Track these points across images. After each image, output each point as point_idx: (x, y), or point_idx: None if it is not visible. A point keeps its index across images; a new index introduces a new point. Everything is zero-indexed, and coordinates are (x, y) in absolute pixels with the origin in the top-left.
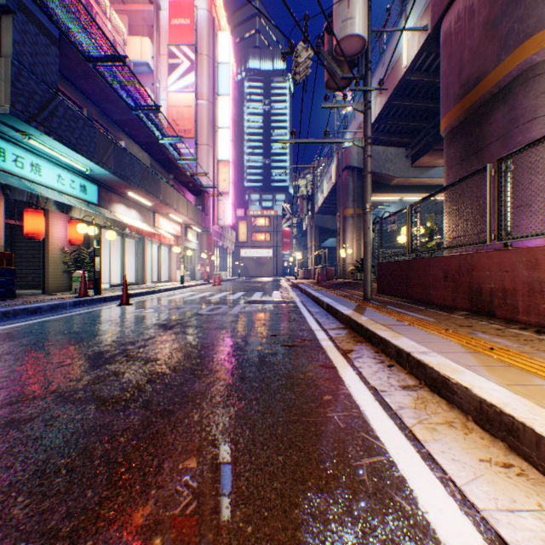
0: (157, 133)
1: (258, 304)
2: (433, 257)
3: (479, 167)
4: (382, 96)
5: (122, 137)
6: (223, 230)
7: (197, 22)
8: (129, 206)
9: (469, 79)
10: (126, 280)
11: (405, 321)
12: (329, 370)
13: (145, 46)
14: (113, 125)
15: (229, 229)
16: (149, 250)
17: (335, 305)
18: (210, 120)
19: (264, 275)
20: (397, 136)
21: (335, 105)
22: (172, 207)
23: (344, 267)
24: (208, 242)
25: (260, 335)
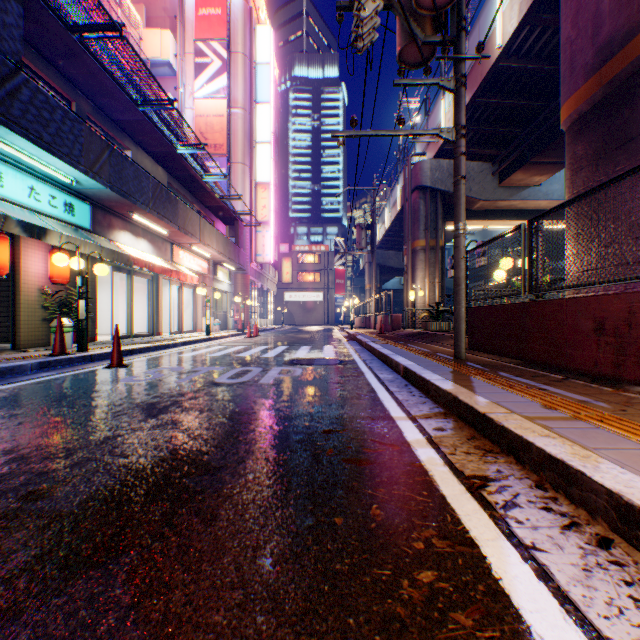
0: (176, 142)
1: (304, 365)
2: (572, 298)
3: (629, 165)
4: (466, 92)
5: (127, 144)
6: (263, 268)
7: (231, 12)
8: (138, 234)
9: (612, 38)
10: (118, 332)
11: (563, 409)
12: (467, 560)
13: (165, 41)
14: (115, 128)
15: (270, 267)
16: (169, 293)
17: (420, 370)
18: (247, 133)
19: (313, 323)
20: (481, 147)
21: (413, 81)
22: (195, 237)
23: (414, 314)
24: (243, 283)
25: (304, 430)
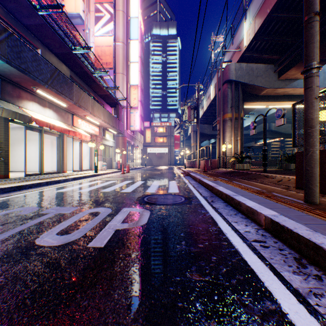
0: None
1: (152, 205)
2: None
3: None
4: (264, 10)
5: (37, 44)
6: (134, 134)
7: None
8: (44, 105)
9: None
10: None
11: None
12: None
13: (77, 2)
14: (26, 31)
15: (139, 134)
16: (76, 146)
17: (318, 238)
18: (124, 56)
19: (162, 164)
20: (268, 54)
21: None
22: (87, 110)
23: (225, 159)
24: (123, 141)
25: None
